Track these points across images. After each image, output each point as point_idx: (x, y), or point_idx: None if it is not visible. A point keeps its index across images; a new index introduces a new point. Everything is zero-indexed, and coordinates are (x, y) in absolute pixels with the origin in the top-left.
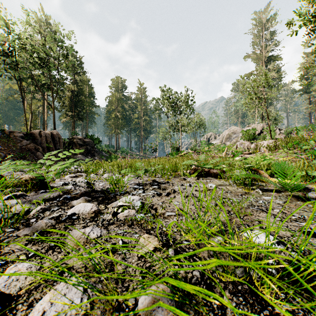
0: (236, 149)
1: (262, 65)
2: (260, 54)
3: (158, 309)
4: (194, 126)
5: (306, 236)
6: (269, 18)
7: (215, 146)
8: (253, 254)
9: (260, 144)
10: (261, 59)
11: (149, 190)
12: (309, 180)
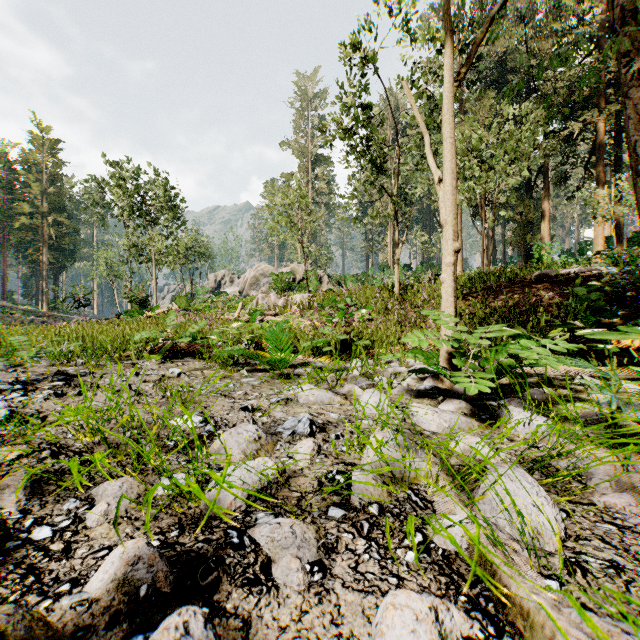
0: (256, 306)
1: (308, 166)
2: (305, 146)
3: (6, 491)
4: (188, 255)
5: (240, 412)
6: (317, 92)
7: (224, 299)
8: (154, 432)
9: (292, 300)
10: (307, 155)
11: (41, 391)
12: (315, 353)
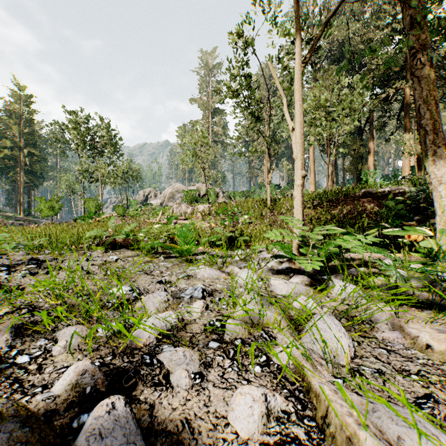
0: (172, 213)
1: (209, 115)
2: (207, 102)
3: None
4: (124, 177)
5: (157, 284)
6: (215, 64)
7: (150, 208)
8: (98, 297)
9: (197, 209)
10: (208, 108)
11: (20, 271)
12: (211, 245)
